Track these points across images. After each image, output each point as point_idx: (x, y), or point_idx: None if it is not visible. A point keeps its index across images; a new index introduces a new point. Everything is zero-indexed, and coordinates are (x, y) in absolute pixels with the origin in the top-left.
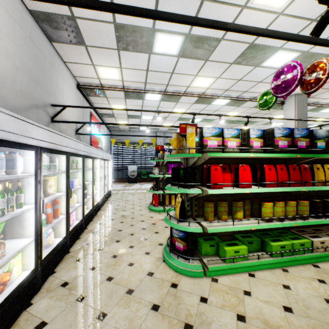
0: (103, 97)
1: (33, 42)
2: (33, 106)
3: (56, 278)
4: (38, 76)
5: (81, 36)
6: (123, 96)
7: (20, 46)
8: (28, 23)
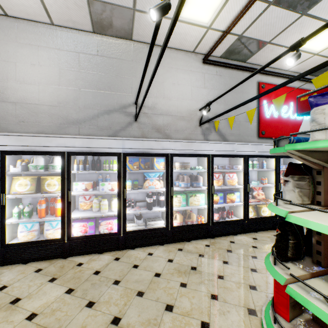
0: (265, 47)
1: (102, 57)
2: (103, 113)
3: (11, 268)
4: (111, 83)
5: (118, 6)
6: (292, 14)
7: (84, 69)
8: (95, 44)
